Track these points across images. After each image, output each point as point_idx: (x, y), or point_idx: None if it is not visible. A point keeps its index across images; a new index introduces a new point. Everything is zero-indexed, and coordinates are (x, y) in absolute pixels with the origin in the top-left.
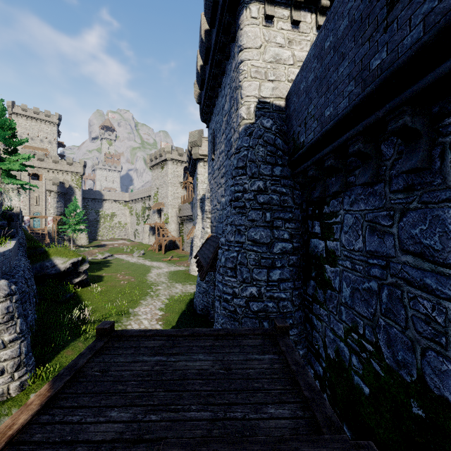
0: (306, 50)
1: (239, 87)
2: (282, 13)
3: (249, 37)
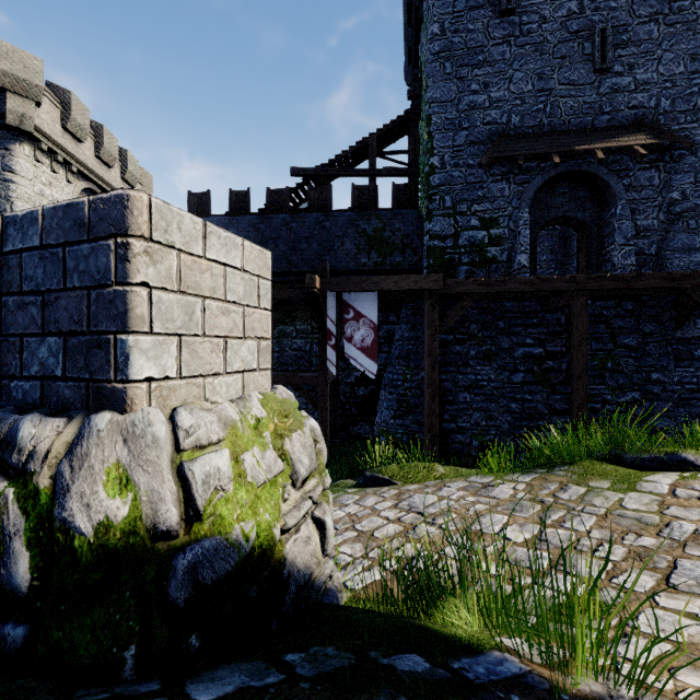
0: (60, 194)
1: (10, 201)
2: (46, 160)
3: (23, 168)
